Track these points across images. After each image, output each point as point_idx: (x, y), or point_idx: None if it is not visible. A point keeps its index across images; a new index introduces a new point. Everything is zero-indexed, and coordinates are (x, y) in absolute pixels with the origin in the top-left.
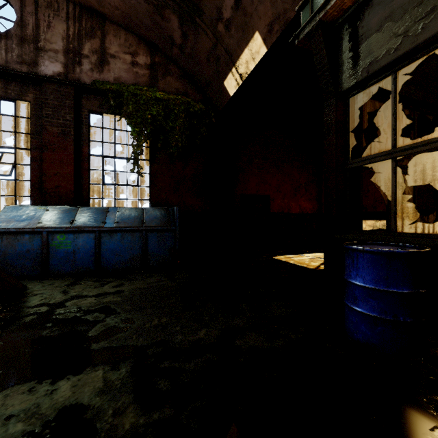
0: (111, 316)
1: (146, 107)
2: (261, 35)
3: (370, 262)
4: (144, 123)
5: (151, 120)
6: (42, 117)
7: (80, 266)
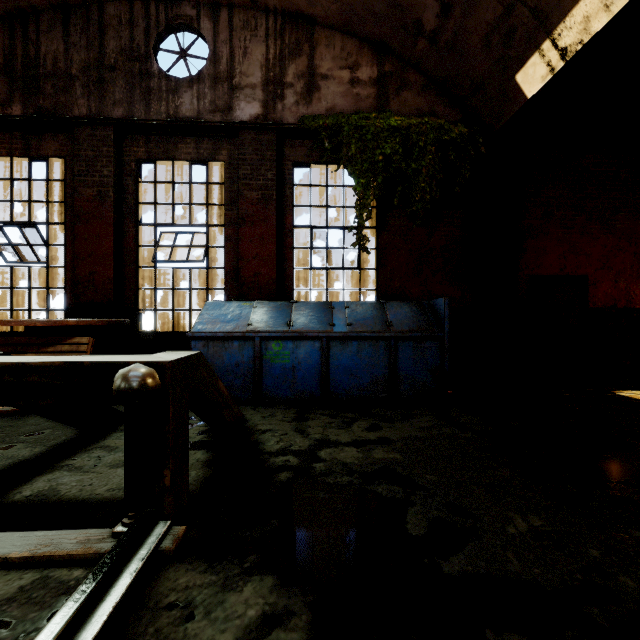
0: (417, 493)
1: (375, 144)
2: None
3: None
4: (372, 169)
5: (383, 163)
6: (237, 180)
7: (301, 390)
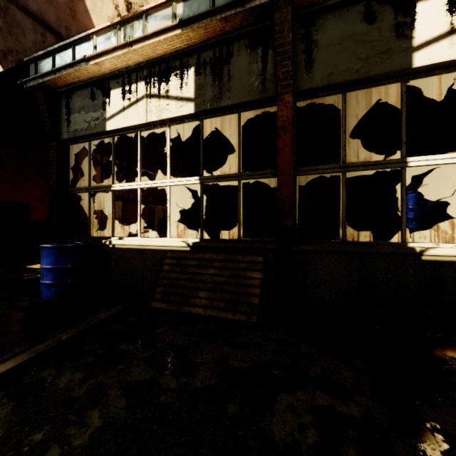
0: None
1: None
2: None
3: (49, 253)
4: None
5: None
6: None
7: None
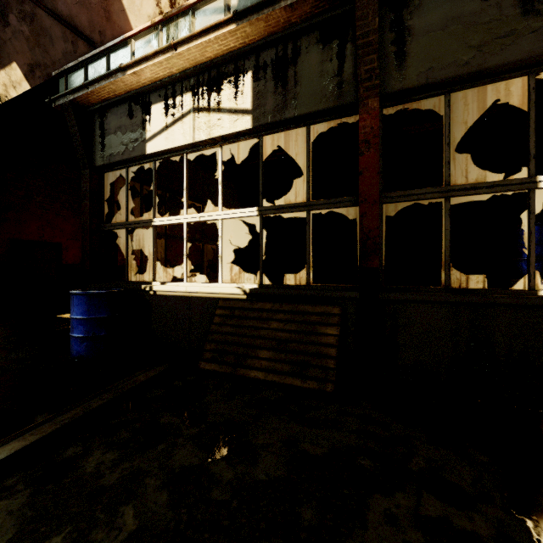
0: None
1: None
2: (21, 69)
3: (80, 301)
4: None
5: None
6: None
7: None
